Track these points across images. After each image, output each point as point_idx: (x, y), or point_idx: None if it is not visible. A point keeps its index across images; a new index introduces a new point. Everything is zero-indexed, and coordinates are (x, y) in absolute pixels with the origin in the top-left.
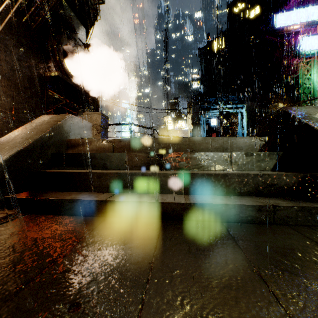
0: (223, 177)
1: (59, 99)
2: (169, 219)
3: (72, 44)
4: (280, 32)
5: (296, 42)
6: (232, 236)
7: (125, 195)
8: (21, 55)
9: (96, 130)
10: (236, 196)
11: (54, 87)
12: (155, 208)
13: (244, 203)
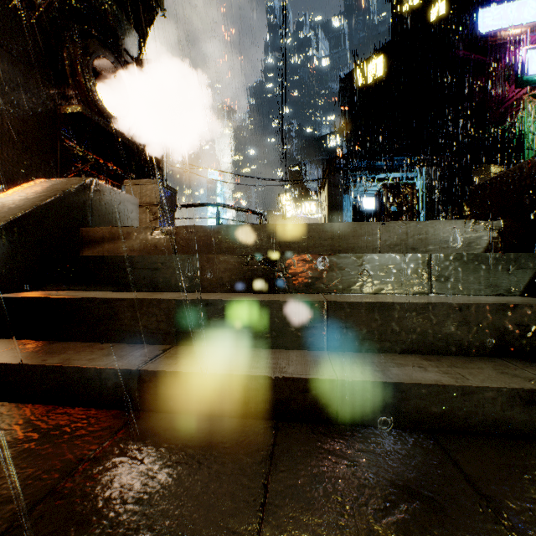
0: (421, 312)
1: (85, 158)
2: (293, 421)
3: (111, 58)
4: (487, 40)
5: (516, 60)
6: (480, 495)
7: (191, 353)
8: (8, 71)
9: (151, 214)
10: (451, 357)
11: (75, 134)
12: (260, 391)
13: (487, 384)
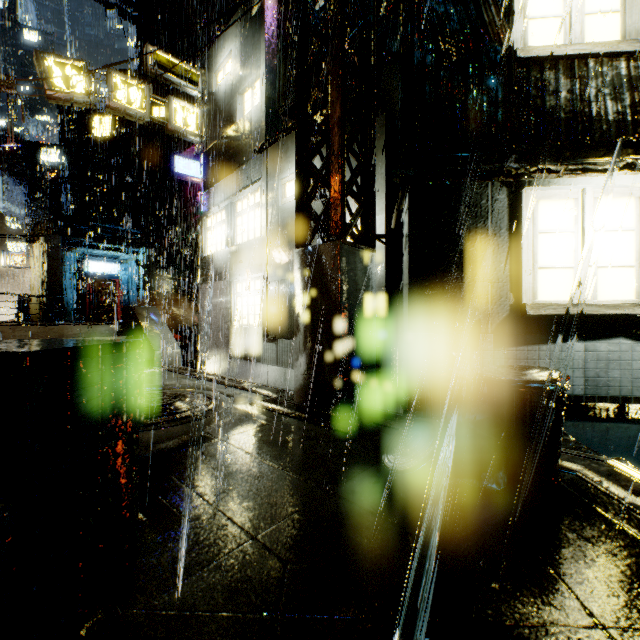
0: None
1: None
2: None
3: None
4: (181, 177)
5: (197, 197)
6: None
7: None
8: None
9: None
10: None
11: None
12: None
13: None
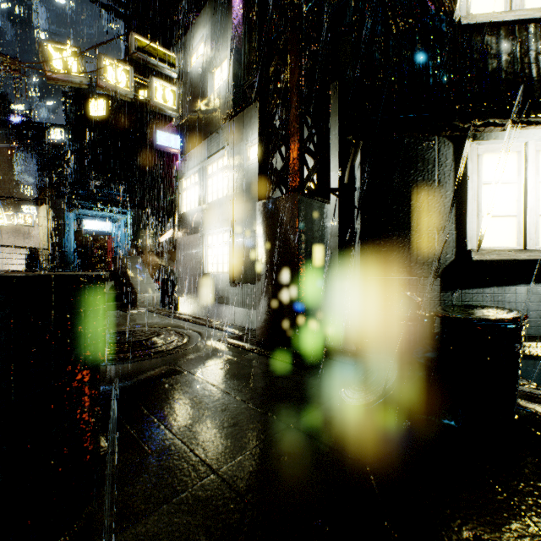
0: None
1: None
2: None
3: None
4: (162, 148)
5: (176, 165)
6: None
7: None
8: None
9: None
10: None
11: None
12: None
13: None
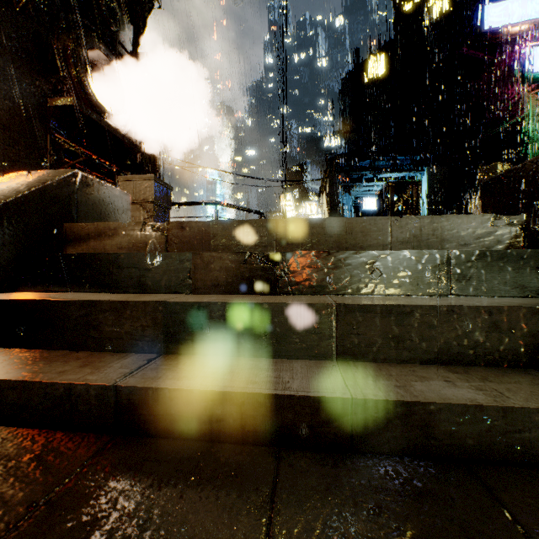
0: (444, 316)
1: (77, 153)
2: (299, 447)
3: (104, 50)
4: (491, 37)
5: (521, 57)
6: None
7: (180, 363)
8: None
9: (145, 212)
10: (480, 368)
11: (66, 129)
12: (259, 412)
13: (534, 404)
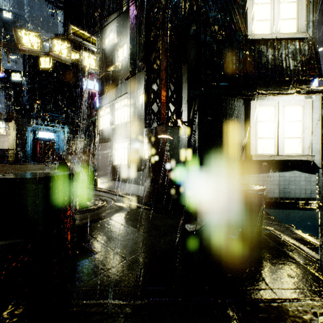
0: None
1: None
2: None
3: None
4: (86, 89)
5: (94, 99)
6: None
7: None
8: None
9: None
10: None
11: None
12: None
13: None
